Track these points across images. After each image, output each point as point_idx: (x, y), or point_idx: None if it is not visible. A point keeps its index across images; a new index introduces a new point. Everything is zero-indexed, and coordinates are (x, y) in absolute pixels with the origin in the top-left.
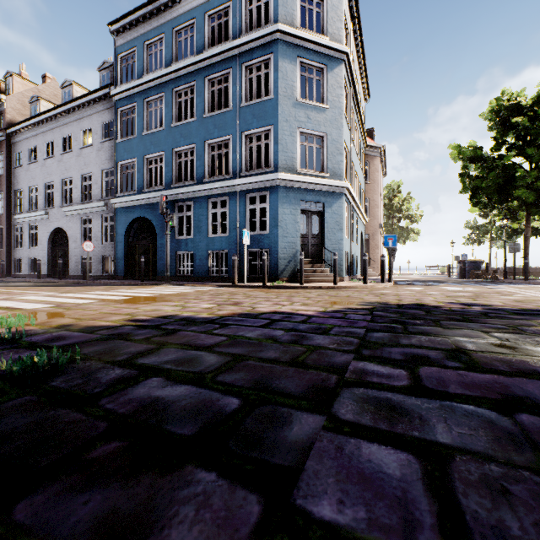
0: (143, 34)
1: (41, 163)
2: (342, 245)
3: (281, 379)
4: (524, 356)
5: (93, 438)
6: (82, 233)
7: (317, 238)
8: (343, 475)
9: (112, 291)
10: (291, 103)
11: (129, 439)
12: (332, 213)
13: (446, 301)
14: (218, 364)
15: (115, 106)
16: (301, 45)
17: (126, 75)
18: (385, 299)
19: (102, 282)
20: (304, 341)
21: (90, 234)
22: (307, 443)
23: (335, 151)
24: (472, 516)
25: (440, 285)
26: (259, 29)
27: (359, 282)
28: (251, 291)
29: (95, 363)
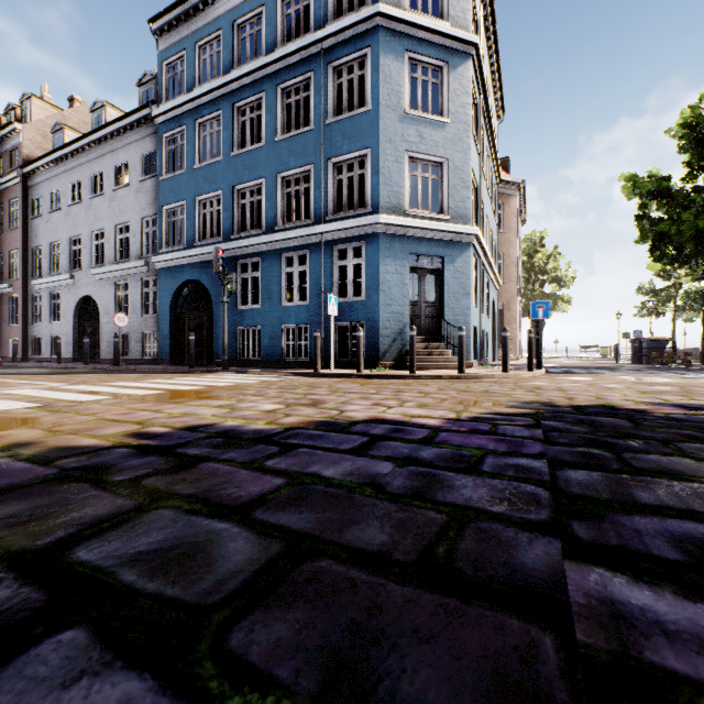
0: (194, 31)
1: (65, 211)
2: (468, 316)
3: (402, 646)
4: None
5: None
6: (116, 302)
7: (434, 307)
8: None
9: (143, 381)
10: (397, 116)
11: None
12: (455, 271)
13: (648, 401)
14: (247, 571)
15: (158, 131)
16: (411, 33)
17: (173, 89)
18: (546, 397)
19: (138, 368)
20: (437, 491)
21: (127, 305)
22: None
23: (459, 183)
24: None
25: (614, 374)
26: (351, 14)
27: (493, 369)
28: (340, 382)
29: None
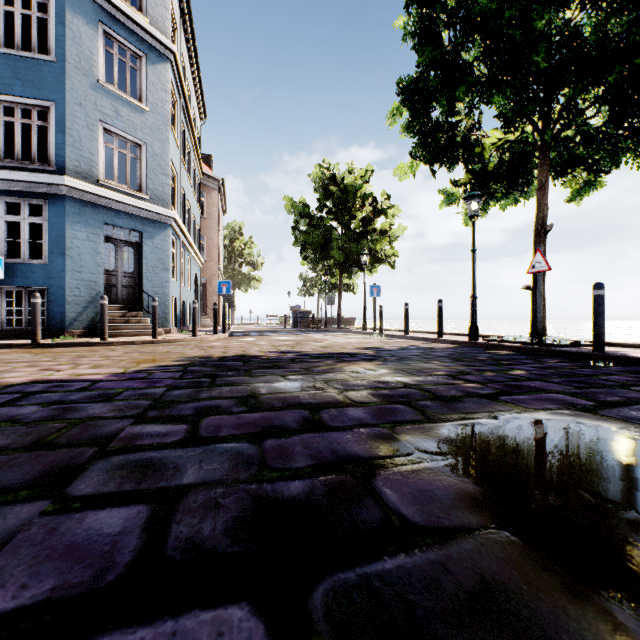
0: None
1: None
2: (168, 288)
3: None
4: (299, 392)
5: None
6: None
7: (132, 277)
8: (43, 557)
9: None
10: (89, 82)
11: None
12: (155, 246)
13: (269, 350)
14: None
15: None
16: (106, 8)
17: None
18: (209, 353)
19: None
20: (69, 414)
21: None
22: (3, 540)
23: (158, 169)
24: (175, 537)
25: (273, 335)
26: None
27: (189, 334)
28: (5, 353)
29: None
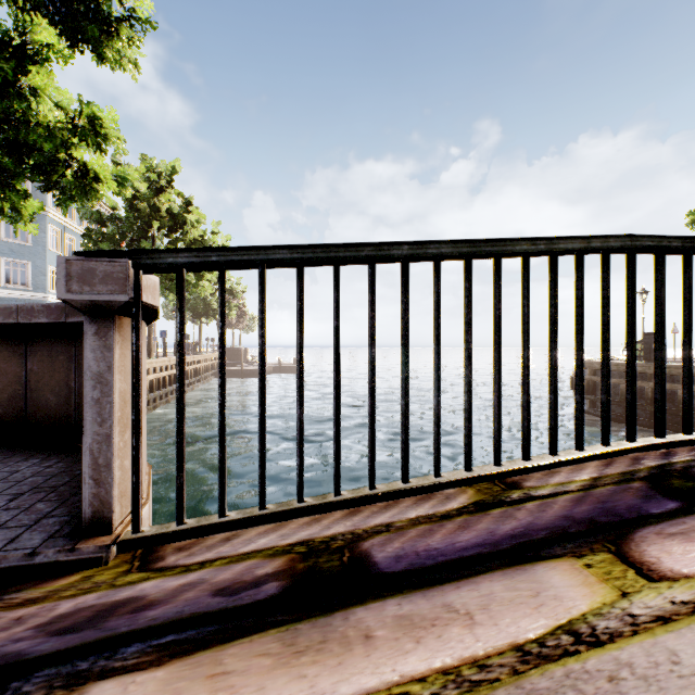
0: None
1: None
2: None
3: None
4: None
5: None
6: None
7: None
8: None
9: None
10: None
11: None
12: None
13: None
14: None
15: None
16: None
17: None
18: None
19: None
20: None
21: None
22: None
23: (39, 273)
24: None
25: None
26: None
27: None
28: None
29: None
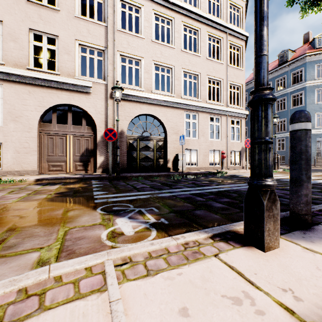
0: (250, 88)
1: None
2: None
3: None
4: None
5: None
6: None
7: None
8: None
9: None
10: (312, 105)
11: None
12: None
13: None
14: None
15: None
16: (317, 84)
17: None
18: None
19: None
20: None
21: None
22: None
23: None
24: None
25: None
26: (298, 84)
27: None
28: None
29: None
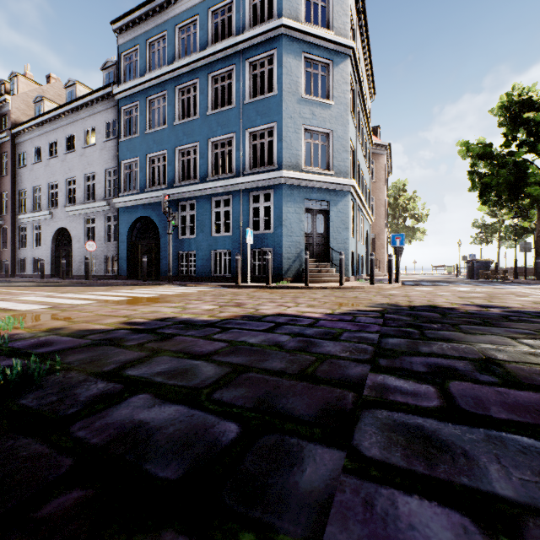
0: (145, 31)
1: (45, 163)
2: (347, 244)
3: (288, 397)
4: None
5: (50, 483)
6: (85, 233)
7: (322, 237)
8: None
9: (113, 291)
10: (295, 99)
11: (96, 485)
12: (338, 211)
13: (460, 303)
14: (215, 377)
15: (118, 105)
16: (306, 40)
17: (129, 73)
18: (394, 301)
19: (104, 282)
20: (312, 348)
21: (93, 234)
22: (325, 494)
23: (340, 148)
24: None
25: (450, 285)
26: (263, 25)
27: (365, 282)
28: (255, 291)
29: (77, 374)
